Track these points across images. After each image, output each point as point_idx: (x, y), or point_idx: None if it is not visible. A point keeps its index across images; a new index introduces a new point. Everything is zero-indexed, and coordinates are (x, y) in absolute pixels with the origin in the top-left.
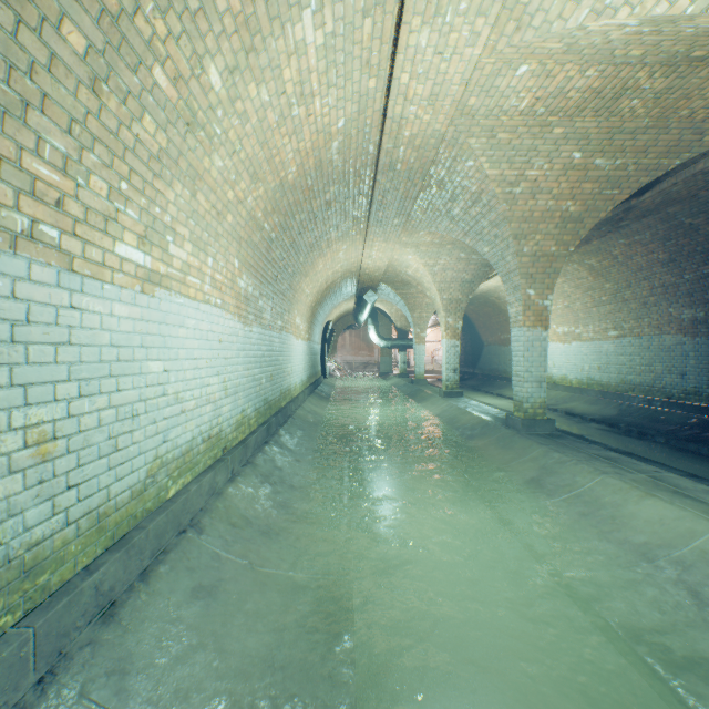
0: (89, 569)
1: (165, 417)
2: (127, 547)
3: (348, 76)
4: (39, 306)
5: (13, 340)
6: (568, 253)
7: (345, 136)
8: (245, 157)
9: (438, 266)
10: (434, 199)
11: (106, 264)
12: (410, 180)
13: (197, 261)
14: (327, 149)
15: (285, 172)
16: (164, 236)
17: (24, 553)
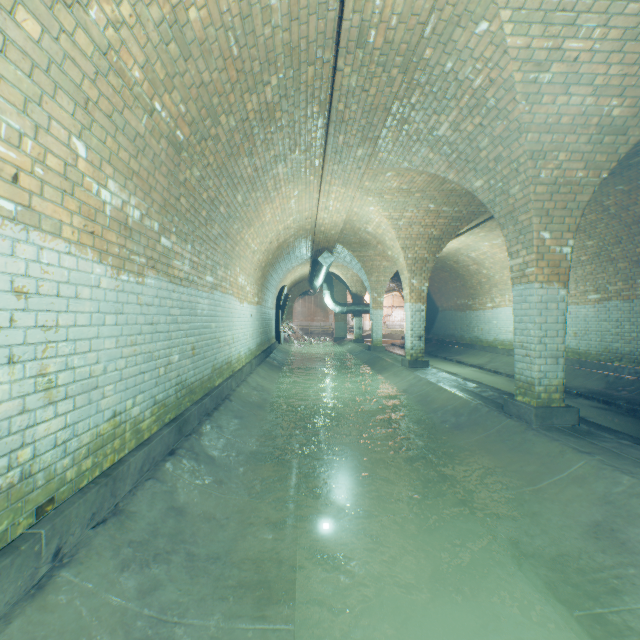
0: None
1: None
2: None
3: None
4: None
5: None
6: (600, 180)
7: None
8: None
9: (403, 219)
10: (413, 113)
11: None
12: (386, 68)
13: None
14: None
15: None
16: None
17: None
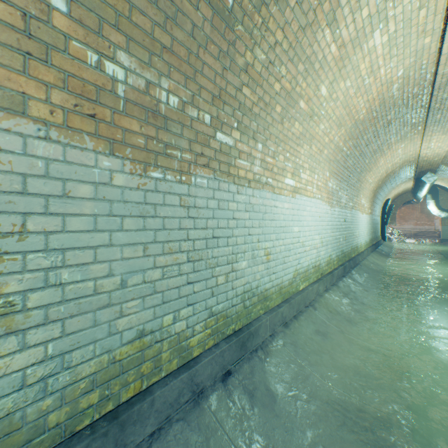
0: (278, 306)
1: (298, 252)
2: (289, 303)
3: (405, 46)
4: (267, 207)
5: (262, 219)
6: None
7: (402, 79)
8: (334, 118)
9: None
10: None
11: (282, 188)
12: None
13: (310, 178)
14: (388, 91)
15: (357, 115)
16: (299, 170)
17: (264, 291)
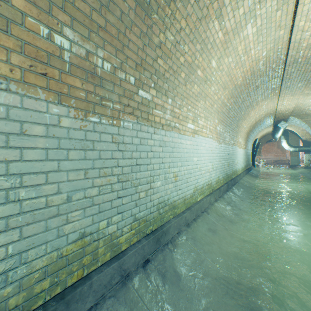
0: (183, 212)
1: (197, 175)
2: (190, 210)
3: (268, 35)
4: (175, 143)
5: (172, 152)
6: None
7: (266, 58)
8: (221, 83)
9: None
10: None
11: (185, 130)
12: (308, 63)
13: (205, 124)
14: (256, 66)
15: (236, 81)
16: (197, 118)
17: (173, 202)
